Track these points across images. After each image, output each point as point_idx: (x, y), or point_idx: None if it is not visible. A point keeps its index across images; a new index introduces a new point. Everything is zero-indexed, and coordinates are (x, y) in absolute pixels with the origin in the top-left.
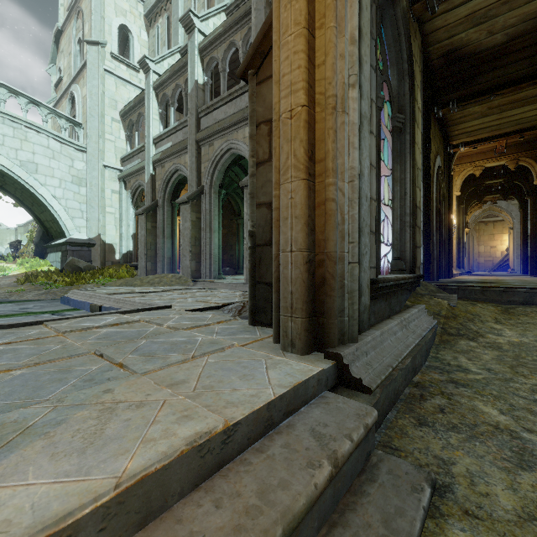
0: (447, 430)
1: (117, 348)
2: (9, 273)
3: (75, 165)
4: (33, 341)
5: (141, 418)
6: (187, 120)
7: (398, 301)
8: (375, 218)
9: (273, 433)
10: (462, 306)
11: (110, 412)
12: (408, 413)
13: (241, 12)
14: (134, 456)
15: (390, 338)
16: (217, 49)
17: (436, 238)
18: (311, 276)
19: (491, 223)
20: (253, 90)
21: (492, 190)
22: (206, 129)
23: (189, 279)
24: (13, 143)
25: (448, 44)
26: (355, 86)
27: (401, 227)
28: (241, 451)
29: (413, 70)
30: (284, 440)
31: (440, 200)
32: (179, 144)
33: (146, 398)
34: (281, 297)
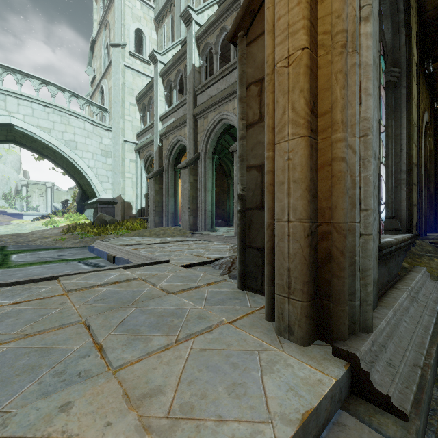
0: None
1: (105, 318)
2: (59, 225)
3: (103, 141)
4: (41, 300)
5: None
6: (186, 98)
7: (395, 264)
8: (378, 178)
9: None
10: None
11: None
12: None
13: None
14: None
15: (404, 318)
16: (211, 36)
17: (425, 194)
18: (313, 251)
19: None
20: (243, 51)
21: None
22: (202, 104)
23: (187, 232)
24: (60, 128)
25: None
26: (369, 19)
27: (395, 185)
28: None
29: (410, 20)
30: None
31: (427, 156)
32: (179, 119)
33: (102, 435)
34: (276, 273)
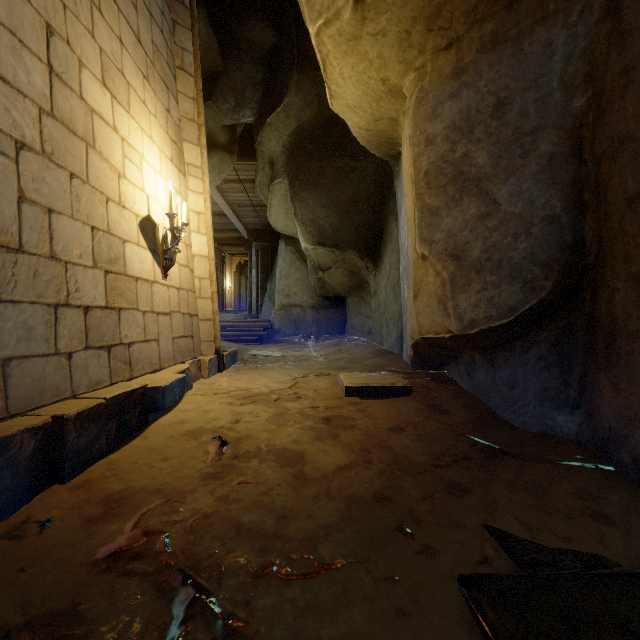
0: None
1: None
2: None
3: None
4: None
5: None
6: None
7: None
8: None
9: None
10: None
11: None
12: None
13: None
14: None
15: None
16: None
17: None
18: None
19: None
20: None
21: None
22: None
23: None
24: None
25: None
26: None
27: None
28: None
29: None
30: None
31: (218, 277)
32: None
33: None
34: None
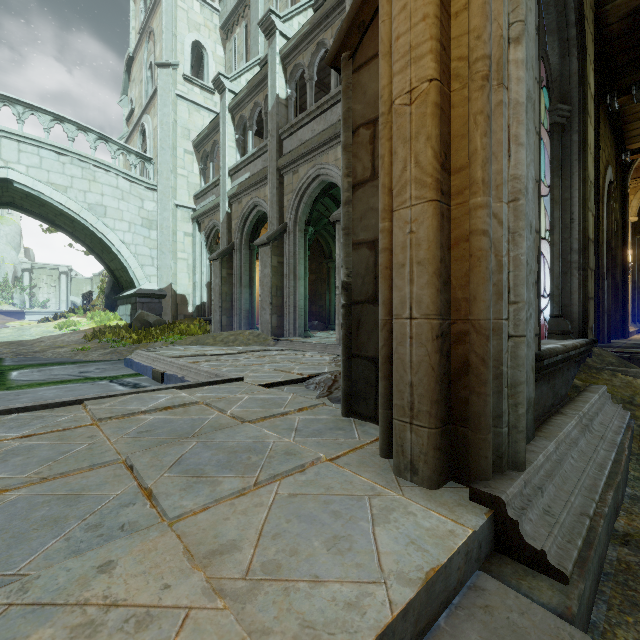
0: None
1: (154, 456)
2: (79, 328)
3: (146, 206)
4: (60, 432)
5: None
6: (267, 144)
7: (563, 381)
8: (537, 259)
9: None
10: None
11: (86, 638)
12: (629, 611)
13: (332, 1)
14: None
15: (571, 453)
16: (303, 54)
17: (607, 283)
18: (444, 358)
19: None
20: (349, 80)
21: None
22: (290, 153)
23: (269, 338)
24: (82, 185)
25: None
26: (520, 41)
27: (564, 270)
28: None
29: (584, 37)
30: None
31: (611, 229)
32: (257, 174)
33: (159, 599)
34: (393, 390)
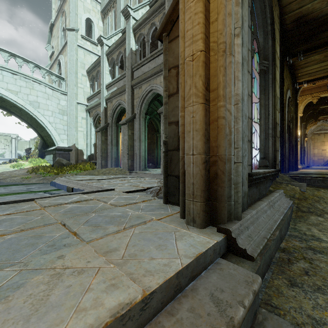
0: (314, 291)
1: (75, 220)
2: (24, 167)
3: (61, 103)
4: (25, 212)
5: (79, 285)
6: (126, 73)
7: (264, 187)
8: (250, 131)
9: (181, 296)
10: (310, 191)
11: (58, 277)
12: (280, 274)
13: (158, 3)
14: (66, 327)
15: (263, 215)
16: (144, 28)
17: (287, 144)
18: (207, 172)
19: (322, 134)
20: (166, 46)
21: (324, 112)
22: (137, 78)
23: (126, 171)
24: (26, 91)
25: (298, 13)
26: (239, 36)
27: (266, 137)
28: (156, 314)
29: (274, 30)
30: (189, 303)
31: (290, 119)
32: (120, 88)
33: (86, 265)
34: (185, 187)
